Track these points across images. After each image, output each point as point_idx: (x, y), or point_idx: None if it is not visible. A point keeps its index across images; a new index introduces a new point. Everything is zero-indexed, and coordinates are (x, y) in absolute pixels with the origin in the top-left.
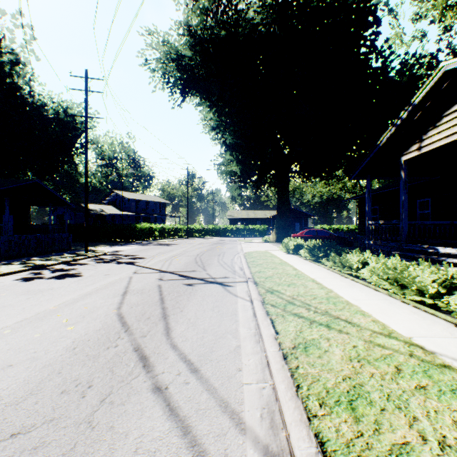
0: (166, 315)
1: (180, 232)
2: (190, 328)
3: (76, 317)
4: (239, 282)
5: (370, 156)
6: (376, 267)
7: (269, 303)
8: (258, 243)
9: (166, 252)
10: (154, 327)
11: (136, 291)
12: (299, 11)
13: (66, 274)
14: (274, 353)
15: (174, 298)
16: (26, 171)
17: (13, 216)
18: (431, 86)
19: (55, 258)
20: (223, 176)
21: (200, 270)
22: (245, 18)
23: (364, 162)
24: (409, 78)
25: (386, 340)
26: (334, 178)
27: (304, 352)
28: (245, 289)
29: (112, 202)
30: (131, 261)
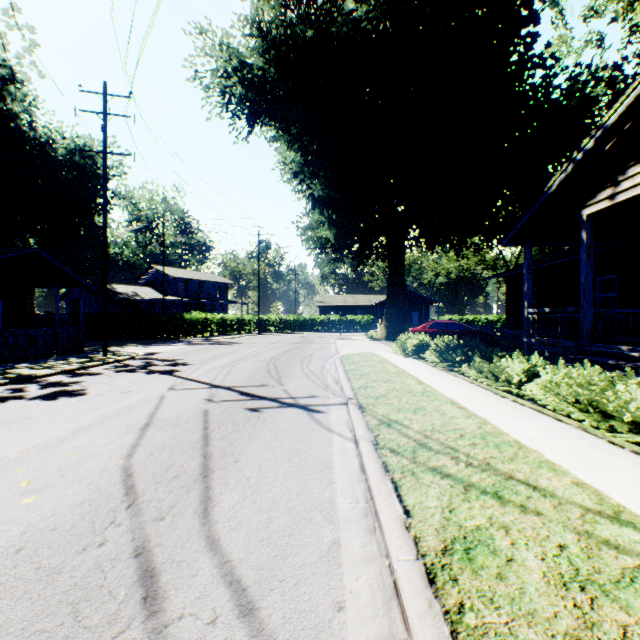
0: (207, 470)
1: (248, 325)
2: (247, 500)
3: (47, 475)
4: (334, 405)
5: (533, 210)
6: (554, 381)
7: (387, 447)
8: (360, 341)
9: (224, 355)
10: (183, 497)
11: (165, 422)
12: (421, 0)
13: (61, 391)
14: (408, 566)
15: (227, 436)
16: (25, 237)
17: (2, 302)
18: (637, 94)
19: (54, 364)
20: (309, 244)
21: (273, 384)
22: (342, 9)
23: (522, 219)
24: (581, 101)
25: (617, 530)
26: (470, 246)
27: (467, 563)
28: (345, 418)
29: (151, 282)
30: (170, 370)
